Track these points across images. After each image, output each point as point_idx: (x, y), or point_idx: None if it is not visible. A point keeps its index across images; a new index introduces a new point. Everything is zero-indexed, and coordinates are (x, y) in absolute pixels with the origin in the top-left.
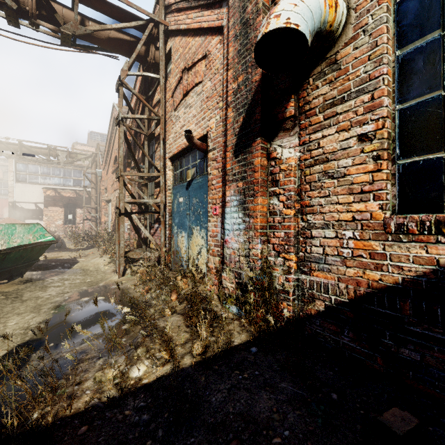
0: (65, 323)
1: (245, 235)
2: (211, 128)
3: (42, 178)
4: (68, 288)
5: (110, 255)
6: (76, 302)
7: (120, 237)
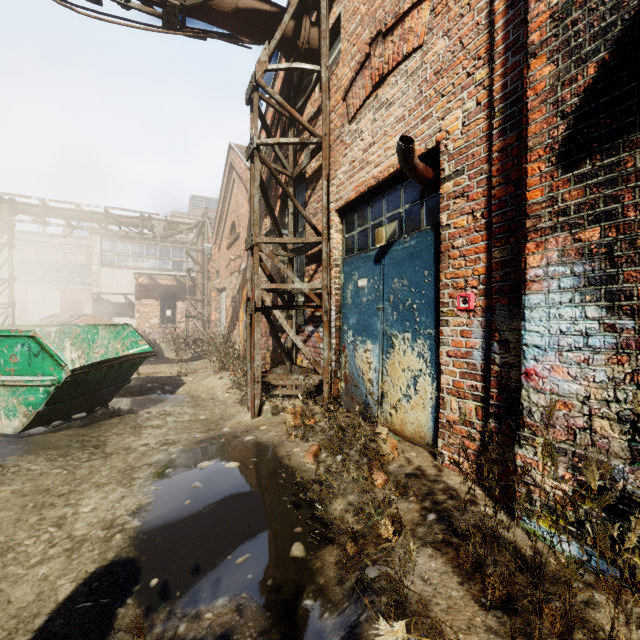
0: (176, 523)
1: (618, 364)
2: (448, 133)
3: (134, 260)
4: (173, 433)
5: (230, 374)
6: (190, 469)
7: (255, 349)
